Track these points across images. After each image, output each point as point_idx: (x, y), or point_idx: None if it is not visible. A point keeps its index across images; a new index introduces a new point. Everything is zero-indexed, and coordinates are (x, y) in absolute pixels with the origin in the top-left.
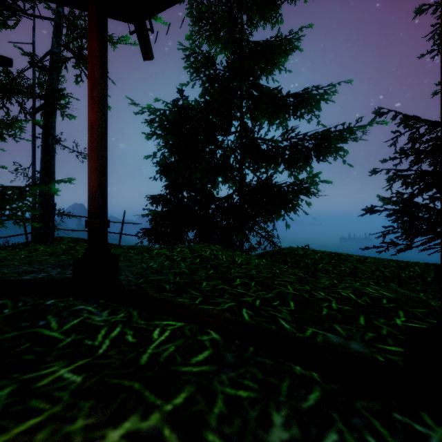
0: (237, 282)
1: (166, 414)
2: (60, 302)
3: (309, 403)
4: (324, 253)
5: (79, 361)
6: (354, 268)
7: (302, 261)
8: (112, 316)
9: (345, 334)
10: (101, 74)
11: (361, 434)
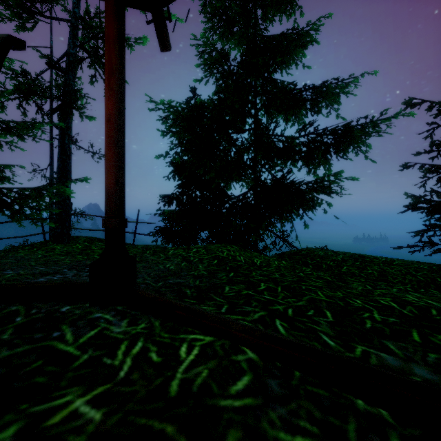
0: (262, 286)
1: None
2: (76, 308)
3: None
4: (347, 254)
5: (97, 388)
6: (382, 271)
7: (324, 263)
8: (132, 327)
9: (402, 354)
10: (119, 60)
11: None
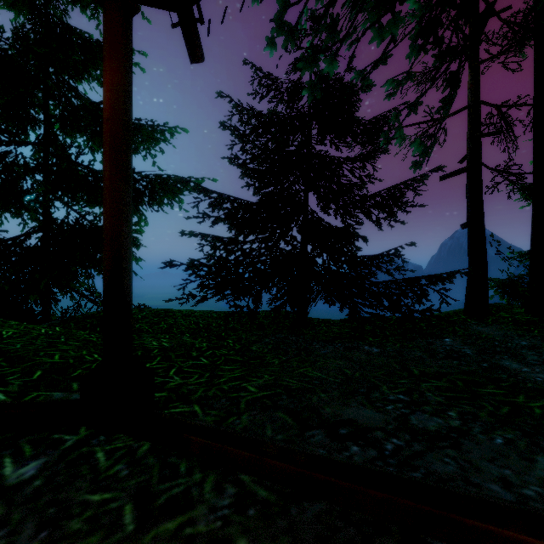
0: None
1: None
2: None
3: None
4: (153, 311)
5: None
6: (174, 324)
7: None
8: None
9: (77, 389)
10: None
11: (0, 459)
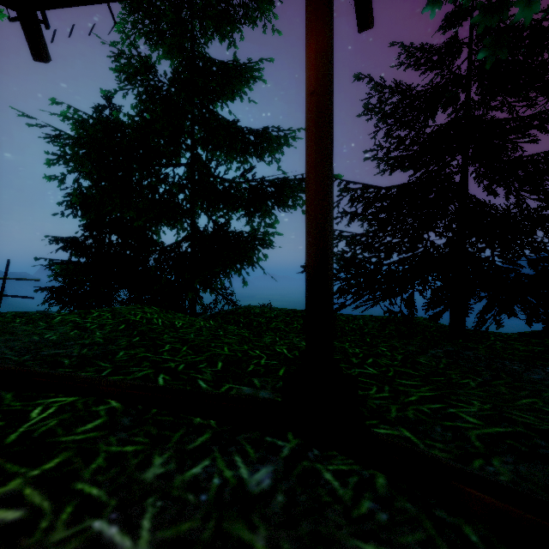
0: (166, 348)
1: (30, 478)
2: None
3: (196, 444)
4: (282, 310)
5: None
6: None
7: (256, 320)
8: None
9: (260, 385)
10: None
11: (231, 456)
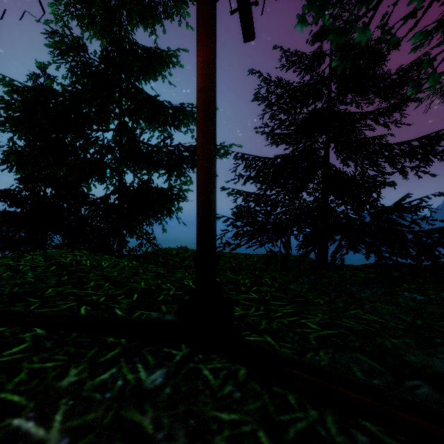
0: (91, 284)
1: None
2: None
3: (107, 357)
4: (194, 251)
5: None
6: None
7: (172, 260)
8: None
9: (166, 311)
10: None
11: (134, 364)
